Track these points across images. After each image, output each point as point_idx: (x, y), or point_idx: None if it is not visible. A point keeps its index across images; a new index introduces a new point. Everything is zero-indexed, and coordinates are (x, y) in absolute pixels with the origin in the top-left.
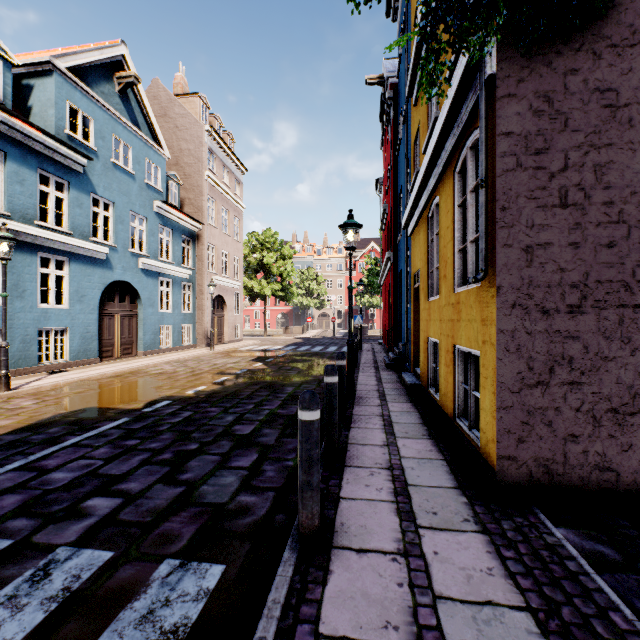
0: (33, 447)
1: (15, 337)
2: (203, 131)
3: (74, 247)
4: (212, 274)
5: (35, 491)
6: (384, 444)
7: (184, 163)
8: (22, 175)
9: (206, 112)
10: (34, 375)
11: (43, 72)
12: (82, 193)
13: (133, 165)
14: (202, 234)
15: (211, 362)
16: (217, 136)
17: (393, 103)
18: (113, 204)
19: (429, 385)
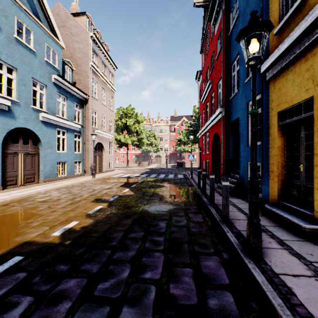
0: None
1: None
2: (89, 36)
3: None
4: (95, 129)
5: None
6: None
7: (76, 57)
8: None
9: (91, 27)
10: None
11: None
12: None
13: (34, 45)
14: (88, 102)
15: (91, 188)
16: (98, 41)
17: (224, 0)
18: (16, 70)
19: None
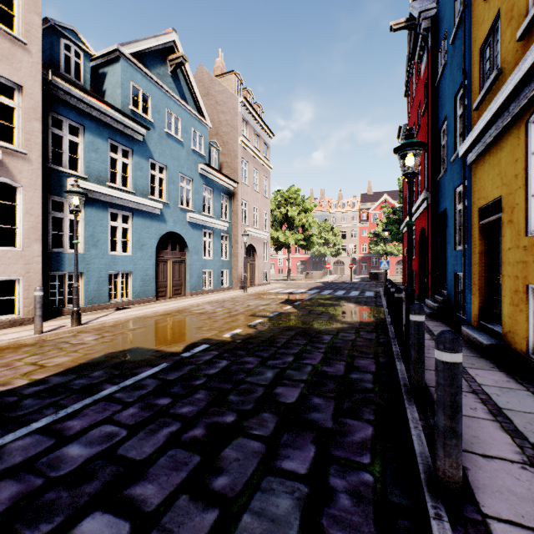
0: (69, 396)
1: (91, 279)
2: (238, 103)
3: (136, 204)
4: (245, 226)
5: (37, 479)
6: (524, 461)
7: (222, 132)
8: (96, 144)
9: (240, 87)
10: (105, 311)
11: (113, 60)
12: (142, 159)
13: (182, 134)
14: (237, 192)
15: (245, 303)
16: (249, 106)
17: (430, 33)
18: (166, 167)
19: (529, 350)
